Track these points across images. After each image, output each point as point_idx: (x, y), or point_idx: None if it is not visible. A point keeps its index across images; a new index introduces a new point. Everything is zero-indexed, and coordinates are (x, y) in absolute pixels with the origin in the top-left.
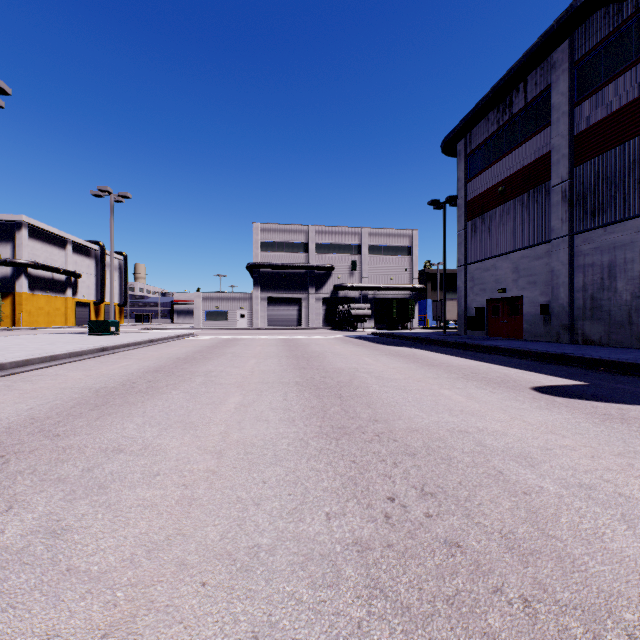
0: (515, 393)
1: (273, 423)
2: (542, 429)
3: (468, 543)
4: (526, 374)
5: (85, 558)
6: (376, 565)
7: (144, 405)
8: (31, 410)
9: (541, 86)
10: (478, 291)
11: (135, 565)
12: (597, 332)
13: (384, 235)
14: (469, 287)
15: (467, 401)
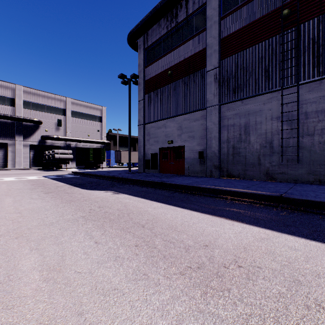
0: None
1: None
2: None
3: None
4: None
5: None
6: None
7: None
8: None
9: (198, 4)
10: (153, 142)
11: None
12: (237, 170)
13: (83, 106)
14: (146, 139)
15: None
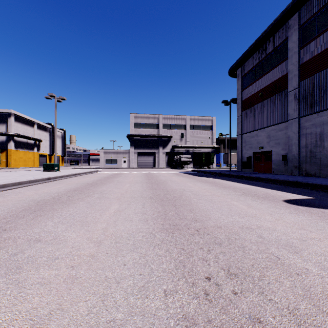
0: (274, 203)
1: (135, 222)
2: (296, 226)
3: (267, 319)
4: (278, 192)
5: None
6: None
7: (62, 210)
8: None
9: (282, 38)
10: (248, 148)
11: None
12: (313, 169)
13: (198, 119)
14: (243, 146)
15: (248, 208)
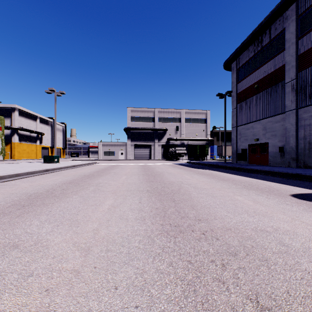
0: (282, 199)
1: (130, 221)
2: None
3: None
4: (281, 186)
5: None
6: None
7: (52, 206)
8: None
9: (279, 30)
10: (243, 140)
11: None
12: None
13: (192, 113)
14: (238, 138)
15: (255, 204)
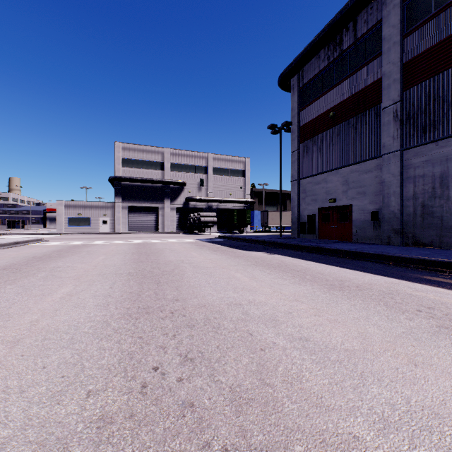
0: None
1: None
2: None
3: None
4: None
5: None
6: None
7: None
8: None
9: (371, 23)
10: (310, 201)
11: None
12: (428, 236)
13: (225, 160)
14: (301, 198)
15: None
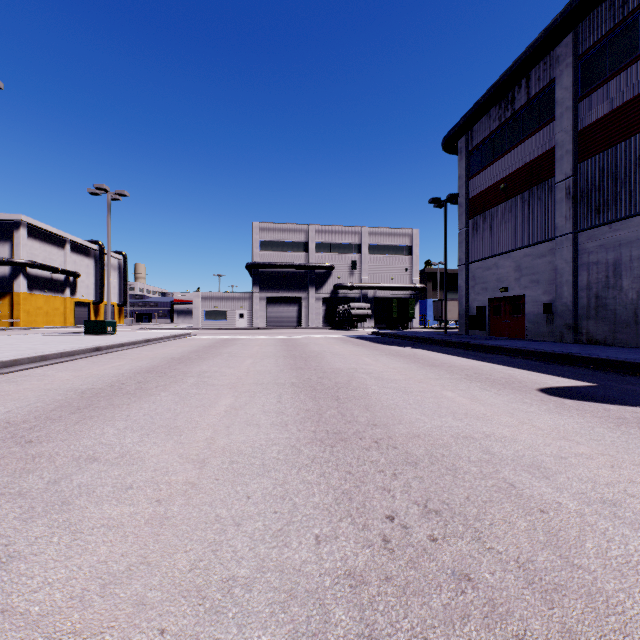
0: (521, 395)
1: (264, 428)
2: (554, 435)
3: (480, 575)
4: (531, 375)
5: (27, 595)
6: (372, 605)
7: (129, 408)
8: (8, 413)
9: (544, 81)
10: (479, 290)
11: (84, 605)
12: (602, 331)
13: (384, 234)
14: (470, 286)
15: (471, 403)
